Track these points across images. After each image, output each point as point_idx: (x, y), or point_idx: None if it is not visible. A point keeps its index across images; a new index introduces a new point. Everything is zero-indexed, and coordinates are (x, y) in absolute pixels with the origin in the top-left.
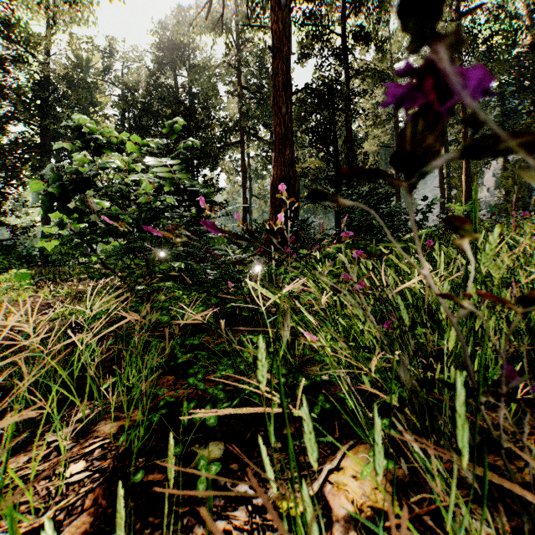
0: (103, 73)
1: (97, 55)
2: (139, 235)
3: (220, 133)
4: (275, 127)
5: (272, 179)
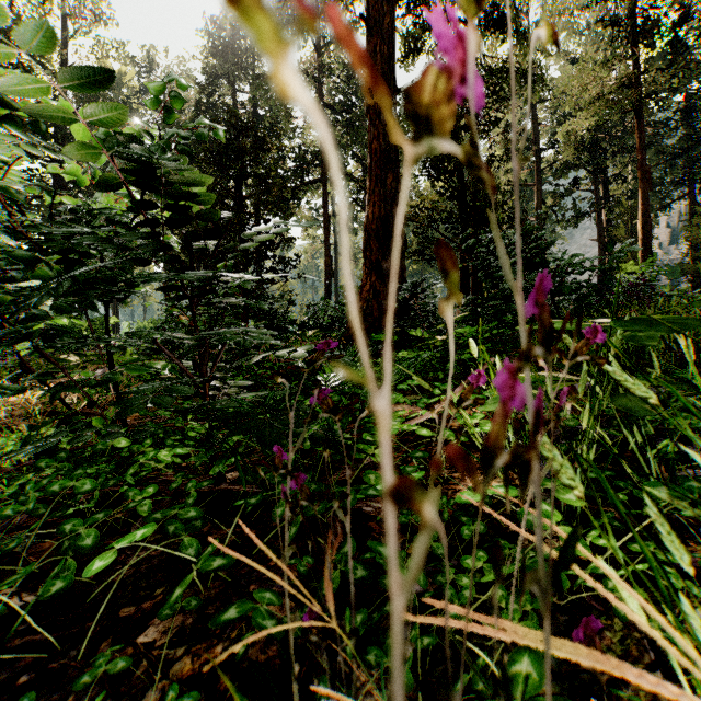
0: (139, 92)
1: (132, 69)
2: (55, 301)
3: (294, 168)
4: (370, 142)
5: (365, 221)
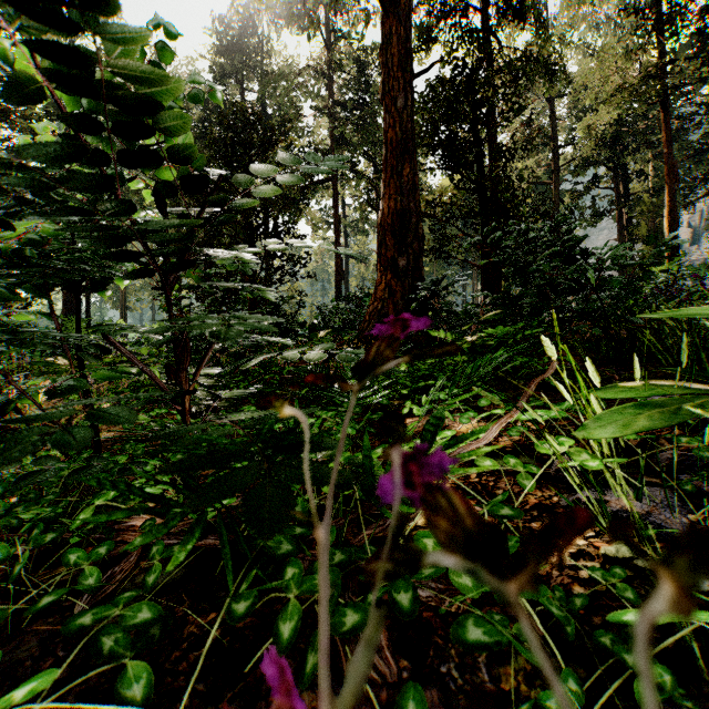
0: None
1: None
2: None
3: None
4: (385, 131)
5: (380, 215)
